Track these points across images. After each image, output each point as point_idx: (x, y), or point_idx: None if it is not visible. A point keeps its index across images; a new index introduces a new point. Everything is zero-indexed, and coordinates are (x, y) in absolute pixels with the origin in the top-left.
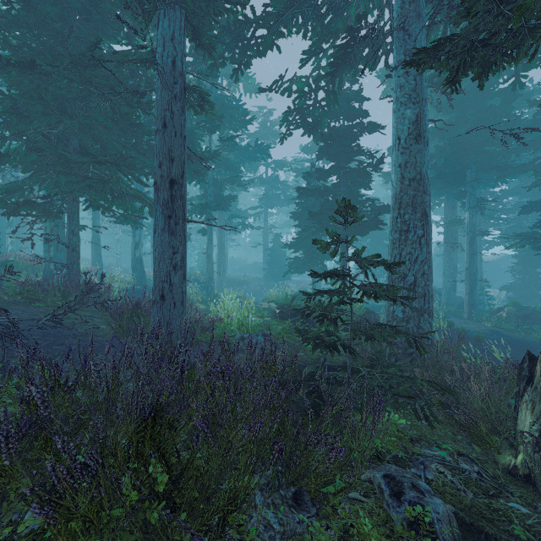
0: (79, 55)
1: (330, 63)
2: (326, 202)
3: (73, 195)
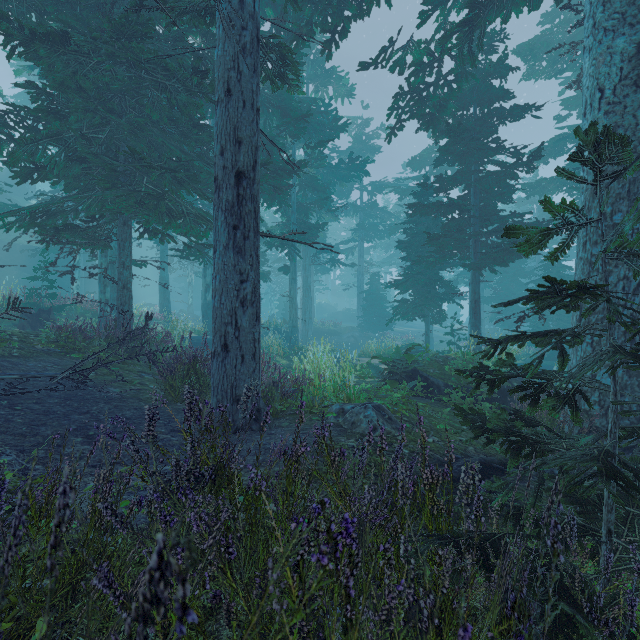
0: (120, 19)
1: (468, 4)
2: (450, 221)
3: (124, 218)
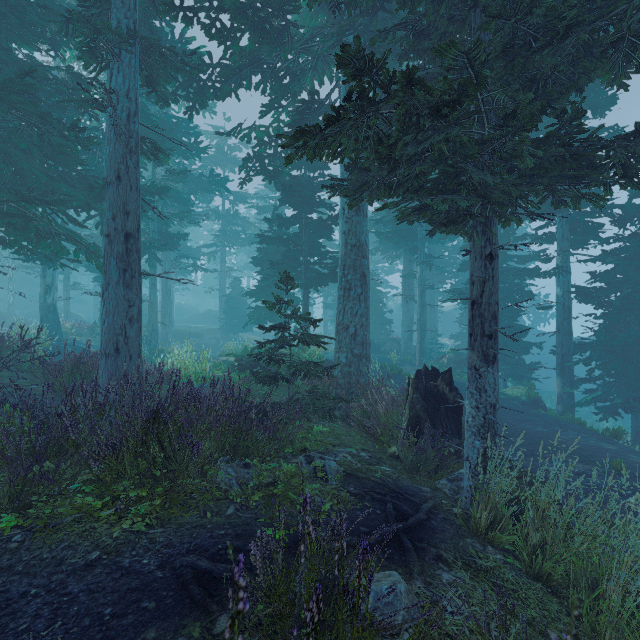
0: (4, 80)
1: (287, 125)
2: (288, 251)
3: None
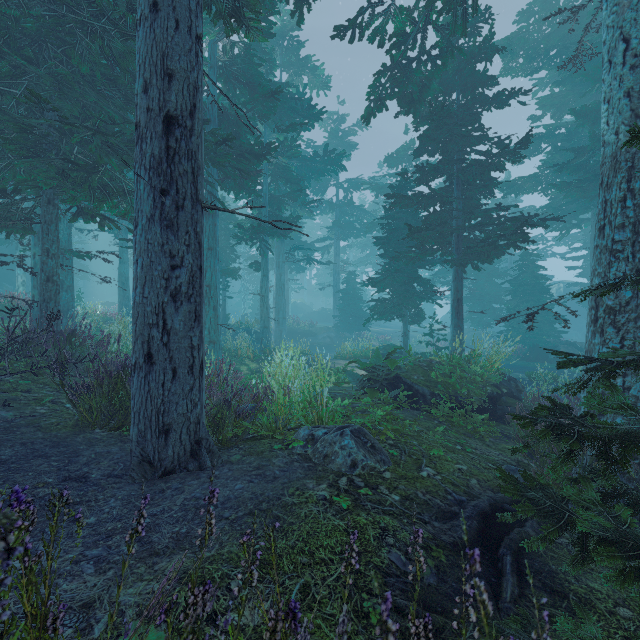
0: None
1: None
2: (432, 214)
3: (49, 195)
